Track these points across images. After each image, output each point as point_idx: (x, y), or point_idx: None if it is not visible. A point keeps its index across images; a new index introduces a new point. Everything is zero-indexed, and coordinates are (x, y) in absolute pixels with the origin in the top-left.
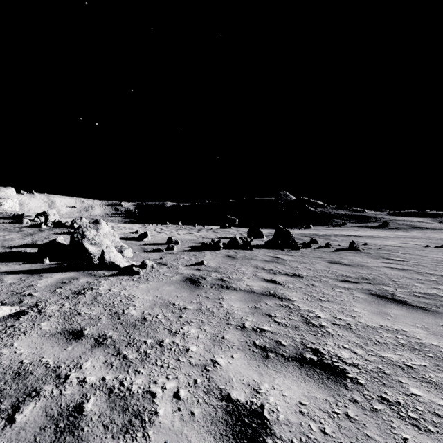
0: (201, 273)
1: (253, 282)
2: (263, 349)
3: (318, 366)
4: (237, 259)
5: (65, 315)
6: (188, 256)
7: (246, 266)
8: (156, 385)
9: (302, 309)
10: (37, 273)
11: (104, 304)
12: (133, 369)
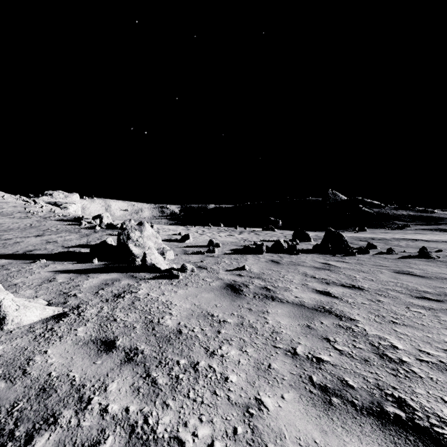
0: (242, 279)
1: (303, 293)
2: (323, 390)
3: (410, 430)
4: (282, 265)
5: (101, 320)
6: (229, 260)
7: (292, 273)
8: (186, 429)
9: (369, 333)
10: (85, 273)
11: (141, 311)
12: (162, 401)
